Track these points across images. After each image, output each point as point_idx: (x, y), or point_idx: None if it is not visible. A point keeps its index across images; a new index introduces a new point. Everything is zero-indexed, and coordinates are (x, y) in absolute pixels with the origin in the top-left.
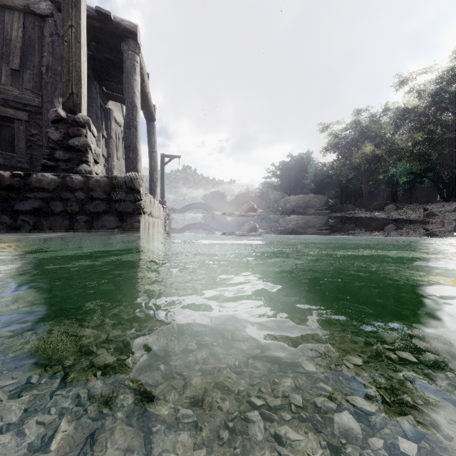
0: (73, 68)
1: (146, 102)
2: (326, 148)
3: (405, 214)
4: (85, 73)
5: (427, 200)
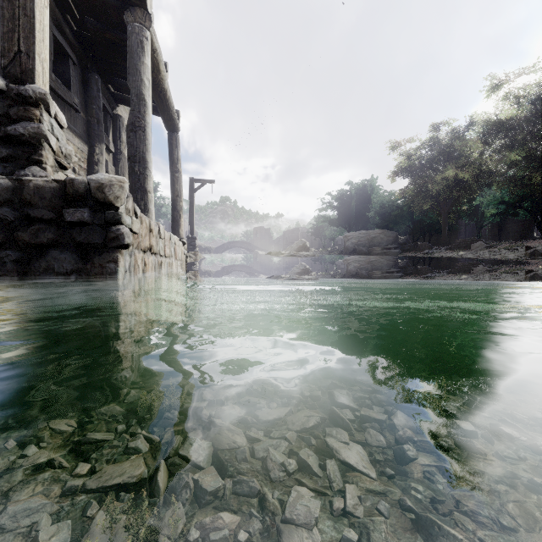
0: (20, 11)
1: (165, 104)
2: (396, 172)
3: (499, 254)
4: (44, 24)
5: (520, 237)
